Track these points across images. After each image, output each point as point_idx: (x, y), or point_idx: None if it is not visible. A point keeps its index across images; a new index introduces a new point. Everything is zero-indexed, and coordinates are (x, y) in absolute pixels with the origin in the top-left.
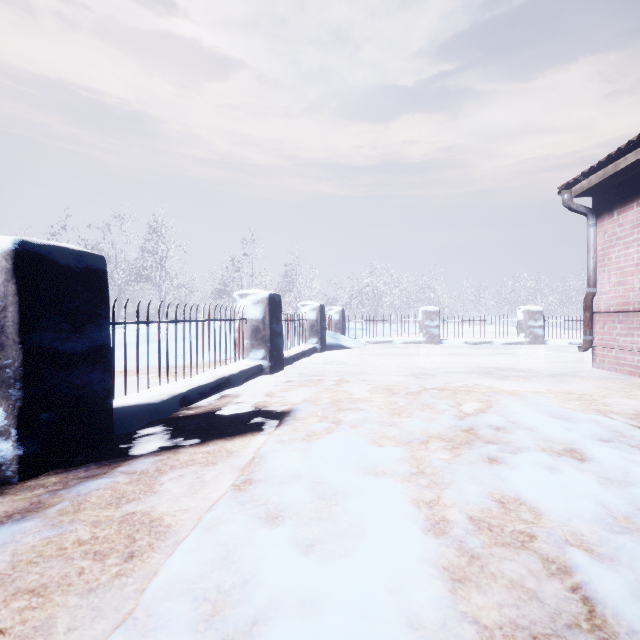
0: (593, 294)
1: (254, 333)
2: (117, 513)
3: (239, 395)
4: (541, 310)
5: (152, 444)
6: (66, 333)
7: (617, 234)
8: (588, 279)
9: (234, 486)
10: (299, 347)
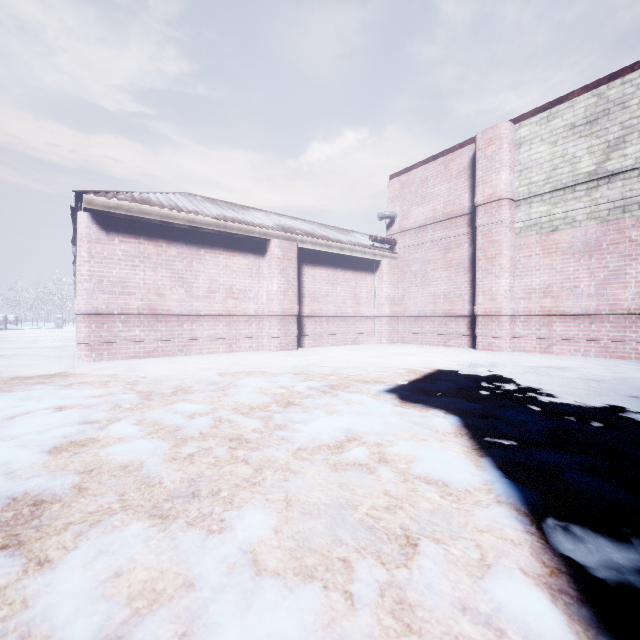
0: None
1: None
2: None
3: None
4: None
5: None
6: None
7: None
8: None
9: None
10: None
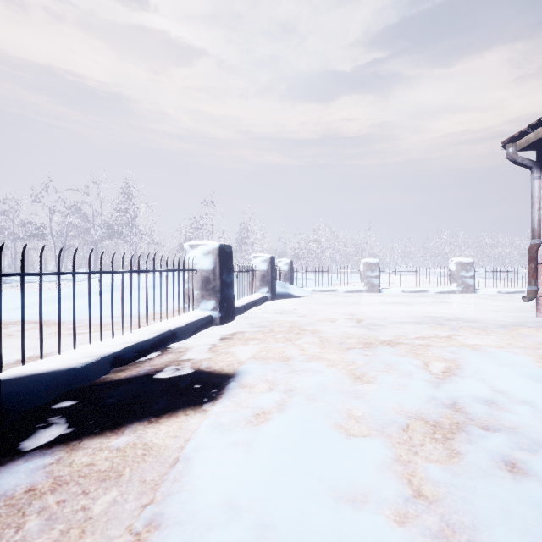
0: (538, 245)
1: (204, 284)
2: None
3: (183, 351)
4: (472, 262)
5: (52, 430)
6: None
7: None
8: (533, 231)
9: (131, 535)
10: (251, 296)
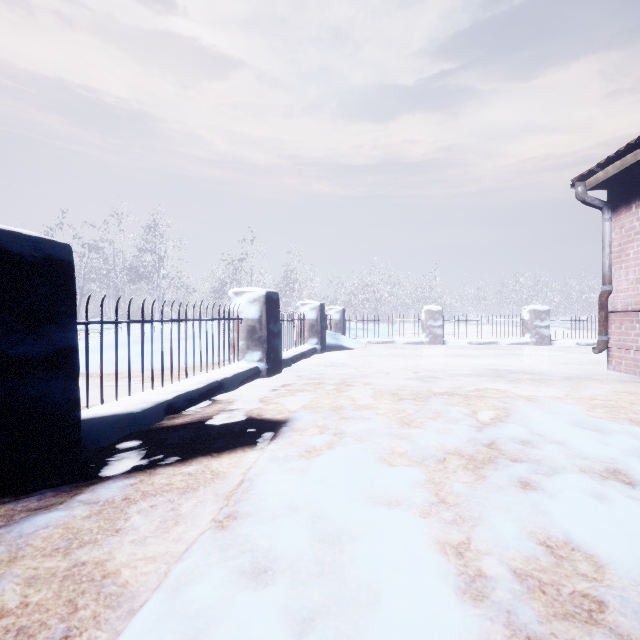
0: (609, 292)
1: (250, 333)
2: (63, 563)
3: (232, 401)
4: (547, 310)
5: (126, 462)
6: (18, 334)
7: (636, 228)
8: (603, 276)
9: (215, 522)
10: (298, 348)
